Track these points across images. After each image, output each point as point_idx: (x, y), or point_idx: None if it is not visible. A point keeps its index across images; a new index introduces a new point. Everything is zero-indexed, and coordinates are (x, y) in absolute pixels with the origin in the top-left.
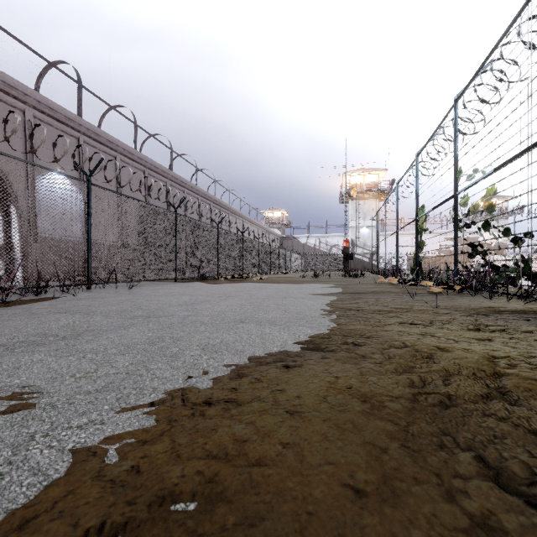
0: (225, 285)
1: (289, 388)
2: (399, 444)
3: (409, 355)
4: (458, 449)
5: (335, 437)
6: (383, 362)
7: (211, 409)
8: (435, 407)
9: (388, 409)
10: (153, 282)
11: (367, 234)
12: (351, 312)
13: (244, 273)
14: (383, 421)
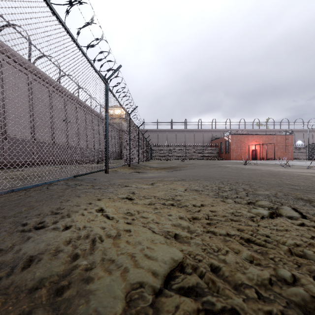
0: None
1: None
2: None
3: None
4: None
5: None
6: None
7: None
8: None
9: None
10: None
11: None
12: None
13: None
14: None
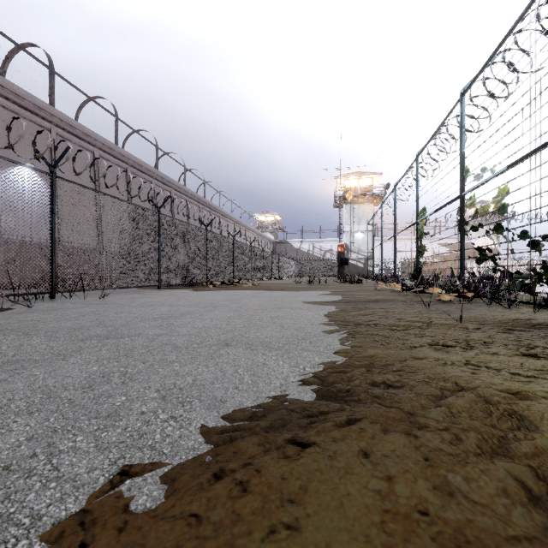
0: (213, 293)
1: (305, 517)
2: None
3: (481, 409)
4: None
5: None
6: (450, 430)
7: None
8: None
9: None
10: (133, 289)
11: (361, 239)
12: (363, 328)
13: (235, 279)
14: None
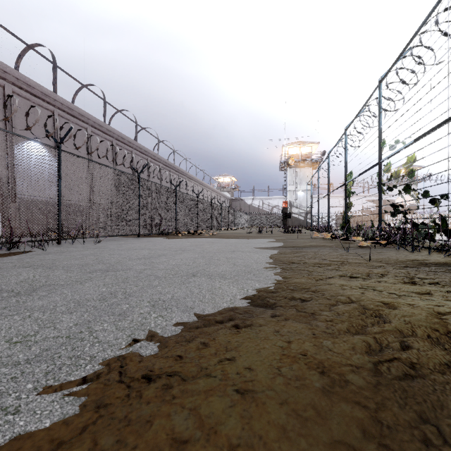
0: (181, 240)
1: (238, 356)
2: (376, 443)
3: (358, 312)
4: (447, 448)
5: (296, 433)
6: (333, 321)
7: (150, 388)
8: (402, 380)
9: (350, 384)
10: (119, 237)
11: (302, 197)
12: (294, 265)
13: (199, 229)
14: (349, 404)
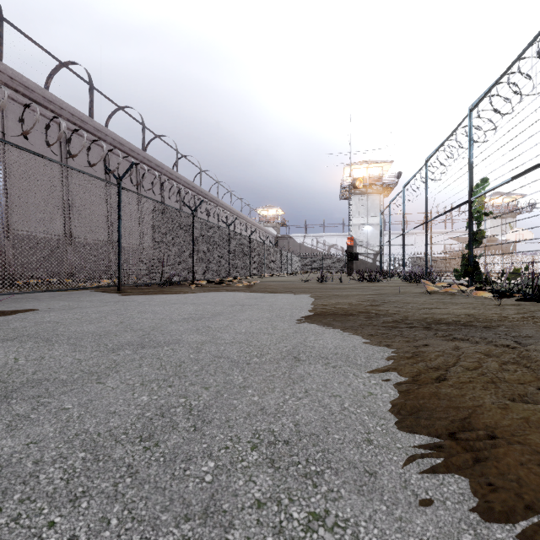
0: (187, 298)
1: None
2: None
3: None
4: None
5: None
6: None
7: None
8: None
9: None
10: (89, 290)
11: (370, 232)
12: None
13: (231, 275)
14: None
